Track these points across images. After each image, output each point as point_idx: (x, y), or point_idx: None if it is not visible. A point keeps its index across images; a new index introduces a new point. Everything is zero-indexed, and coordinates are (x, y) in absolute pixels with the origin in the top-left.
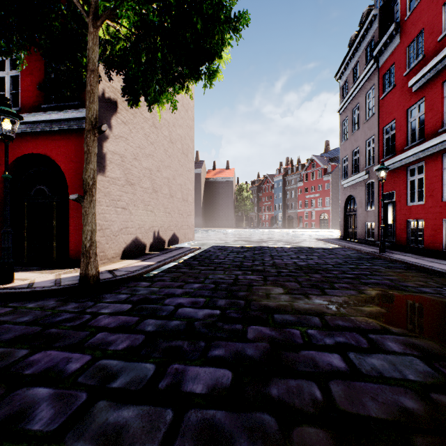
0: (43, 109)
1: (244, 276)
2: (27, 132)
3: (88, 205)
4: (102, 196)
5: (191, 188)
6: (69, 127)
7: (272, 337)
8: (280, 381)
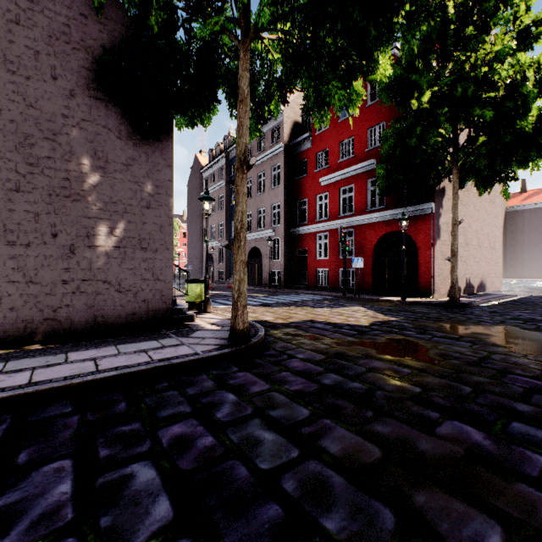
0: (400, 205)
1: None
2: (390, 219)
3: (454, 262)
4: (438, 254)
5: (498, 234)
6: (418, 214)
7: None
8: None
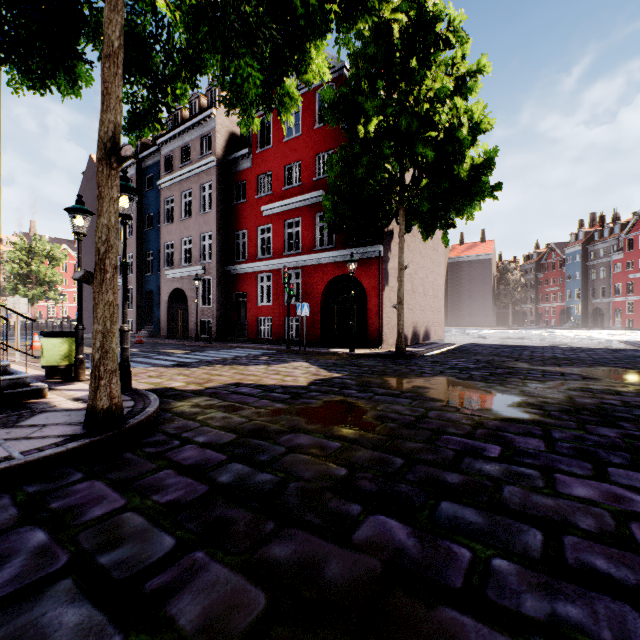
0: (350, 245)
1: (499, 358)
2: (340, 261)
3: (401, 310)
4: (387, 301)
5: (441, 283)
6: (368, 257)
7: (510, 371)
8: (508, 375)
